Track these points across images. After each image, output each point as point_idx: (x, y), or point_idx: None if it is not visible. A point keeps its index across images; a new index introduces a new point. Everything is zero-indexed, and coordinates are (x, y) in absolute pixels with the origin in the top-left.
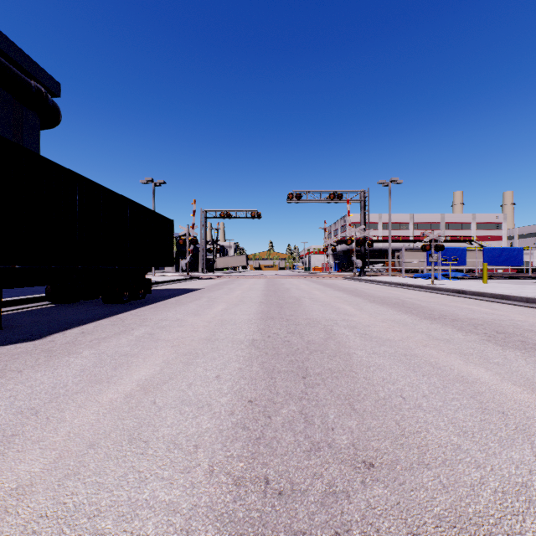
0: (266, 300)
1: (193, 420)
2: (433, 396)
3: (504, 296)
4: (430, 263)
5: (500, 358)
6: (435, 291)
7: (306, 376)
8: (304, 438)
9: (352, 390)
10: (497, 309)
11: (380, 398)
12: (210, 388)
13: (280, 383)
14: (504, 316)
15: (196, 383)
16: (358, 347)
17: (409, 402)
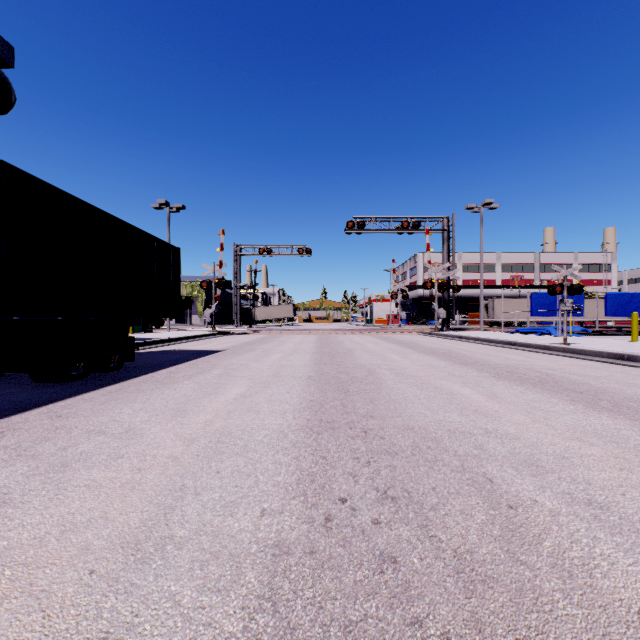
0: (318, 372)
1: None
2: None
3: None
4: (535, 313)
5: None
6: (575, 354)
7: None
8: None
9: None
10: None
11: None
12: None
13: None
14: None
15: None
16: None
17: None
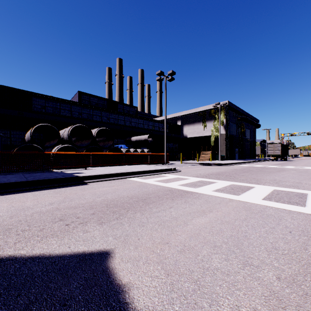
0: None
1: None
2: None
3: None
4: None
5: None
6: None
7: None
8: None
9: None
10: None
11: None
12: None
13: None
14: None
15: None
16: None
17: None
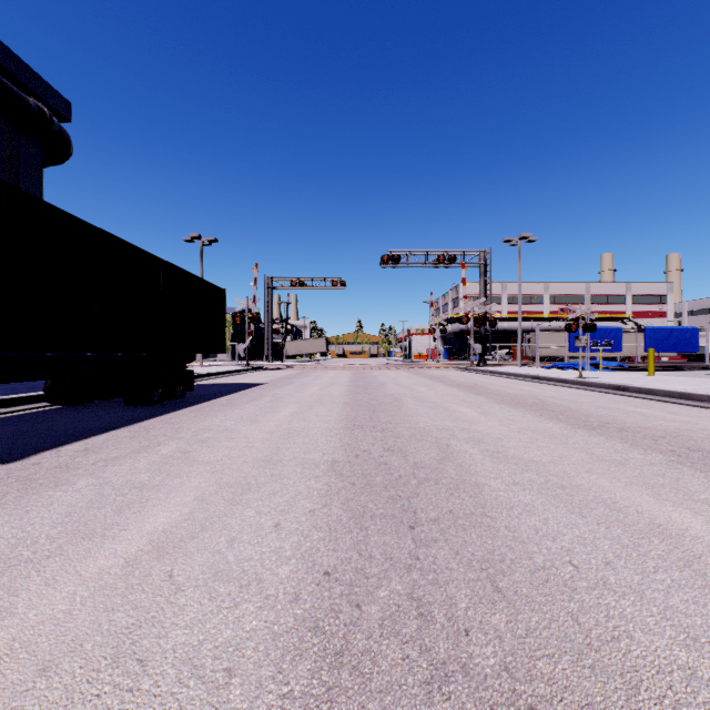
0: (353, 399)
1: (230, 613)
2: (622, 563)
3: (684, 395)
4: (573, 348)
5: (707, 492)
6: (585, 386)
7: (416, 525)
8: (419, 652)
9: (490, 552)
10: (678, 413)
11: (538, 566)
12: (264, 547)
13: (376, 537)
14: (691, 423)
15: (242, 539)
16: (489, 474)
17: (587, 575)
